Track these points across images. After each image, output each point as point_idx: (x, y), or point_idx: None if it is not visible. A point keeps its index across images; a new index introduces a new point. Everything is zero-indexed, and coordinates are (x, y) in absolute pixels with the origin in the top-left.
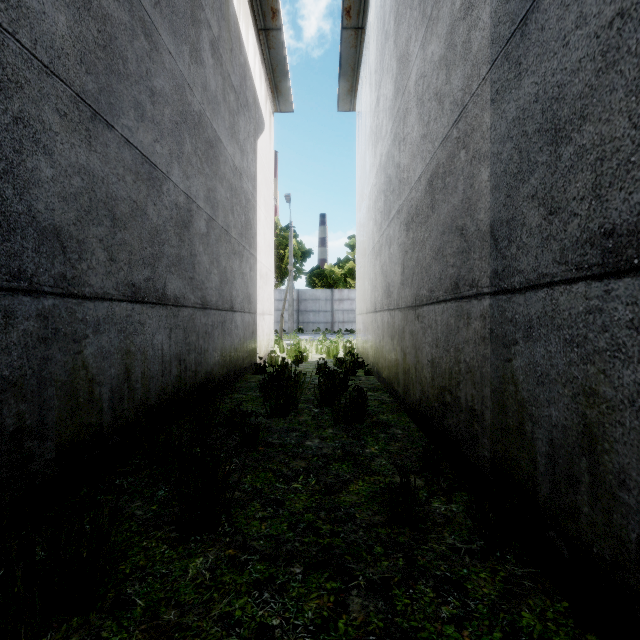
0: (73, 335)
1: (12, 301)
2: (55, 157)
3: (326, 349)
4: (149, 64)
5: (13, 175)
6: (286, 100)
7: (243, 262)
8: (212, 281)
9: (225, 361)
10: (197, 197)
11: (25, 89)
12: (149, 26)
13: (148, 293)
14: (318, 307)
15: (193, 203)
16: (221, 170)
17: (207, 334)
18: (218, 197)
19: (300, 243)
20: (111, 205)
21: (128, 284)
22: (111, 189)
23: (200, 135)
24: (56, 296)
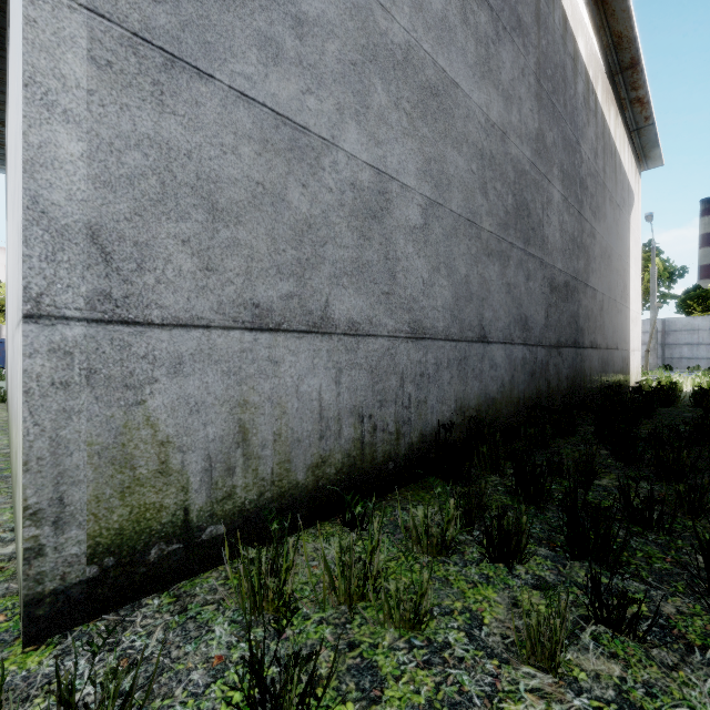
0: (583, 360)
1: (578, 350)
2: (581, 306)
3: (705, 383)
4: (594, 248)
5: (578, 317)
6: (655, 160)
7: (622, 315)
8: (609, 333)
9: (614, 381)
10: (604, 291)
11: (579, 292)
12: (594, 232)
13: (593, 344)
14: (696, 339)
15: (603, 295)
16: (612, 266)
17: (607, 363)
18: (611, 283)
19: (666, 261)
20: (588, 314)
21: (590, 342)
22: (588, 308)
23: (605, 257)
24: (581, 348)
